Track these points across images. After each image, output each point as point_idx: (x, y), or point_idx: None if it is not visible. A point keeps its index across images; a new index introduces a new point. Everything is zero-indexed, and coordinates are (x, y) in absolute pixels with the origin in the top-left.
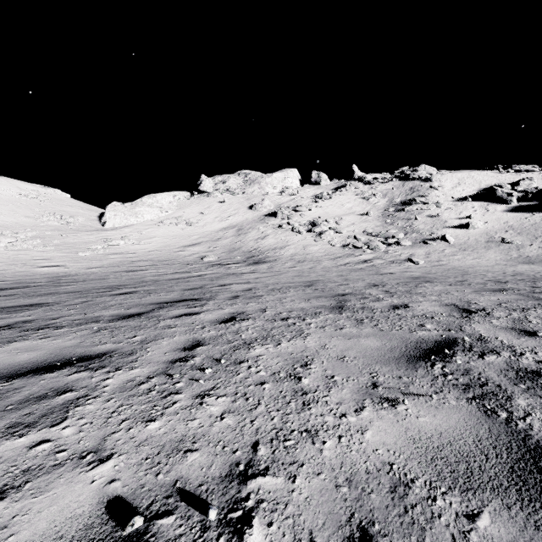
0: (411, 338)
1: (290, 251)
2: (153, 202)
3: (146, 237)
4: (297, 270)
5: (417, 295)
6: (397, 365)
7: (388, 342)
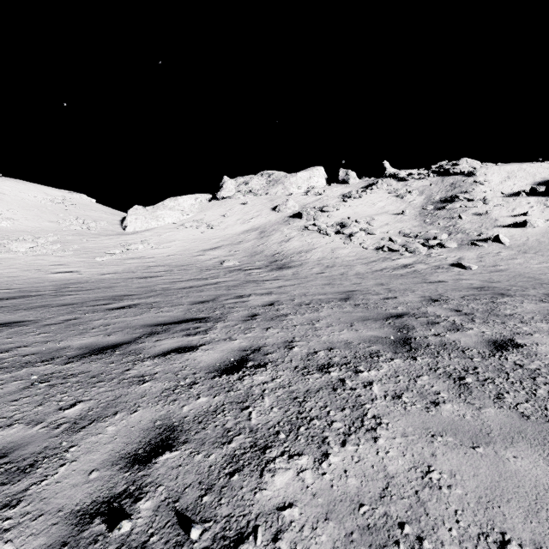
0: None
1: (317, 255)
2: (175, 205)
3: (165, 241)
4: (326, 277)
5: (512, 320)
6: None
7: None
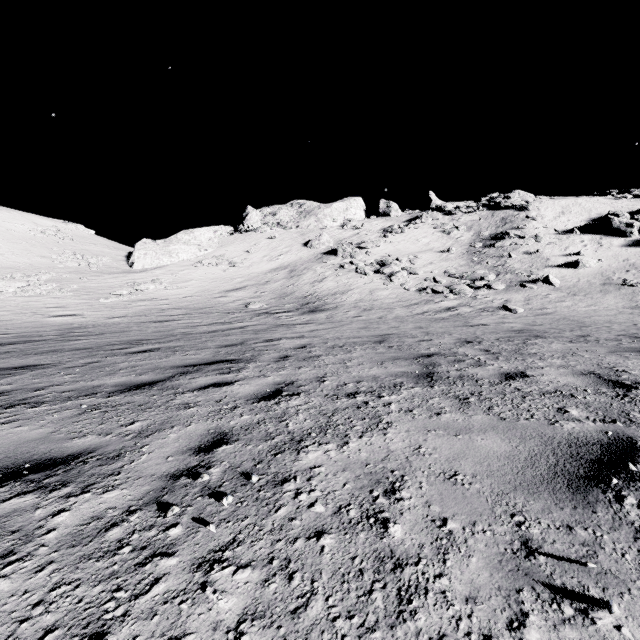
0: (556, 436)
1: (354, 297)
2: (190, 239)
3: (180, 280)
4: (363, 320)
5: (533, 358)
6: (554, 496)
7: (521, 443)
